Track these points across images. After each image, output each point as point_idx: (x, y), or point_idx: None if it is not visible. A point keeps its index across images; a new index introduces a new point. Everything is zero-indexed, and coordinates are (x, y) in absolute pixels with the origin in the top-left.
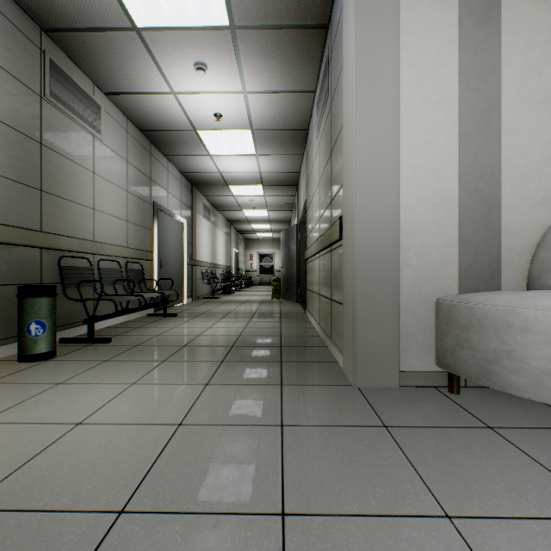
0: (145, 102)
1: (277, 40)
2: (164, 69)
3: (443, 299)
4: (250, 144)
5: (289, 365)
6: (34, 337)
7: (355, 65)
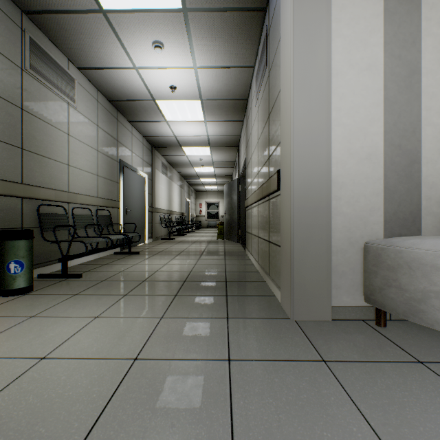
0: (112, 76)
1: (223, 22)
2: (127, 47)
3: (371, 242)
4: (200, 112)
5: (234, 299)
6: (13, 274)
7: (292, 36)
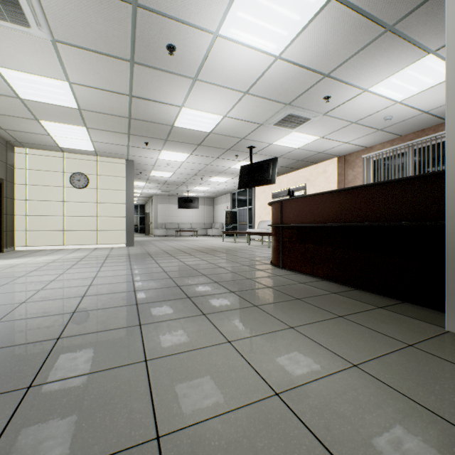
0: None
1: None
2: None
3: None
4: None
5: None
6: None
7: None
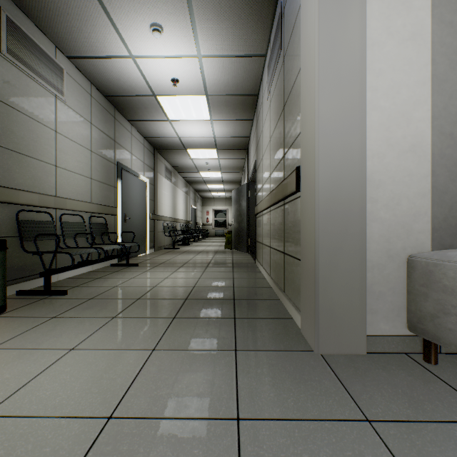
0: (107, 67)
1: None
2: (121, 31)
3: (419, 256)
4: (205, 109)
5: (243, 323)
6: None
7: None
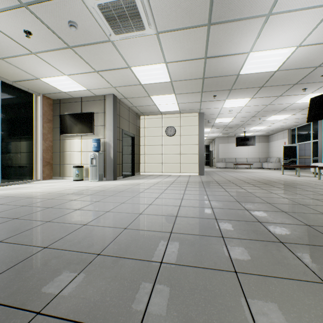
0: None
1: None
2: None
3: None
4: None
5: None
6: None
7: None
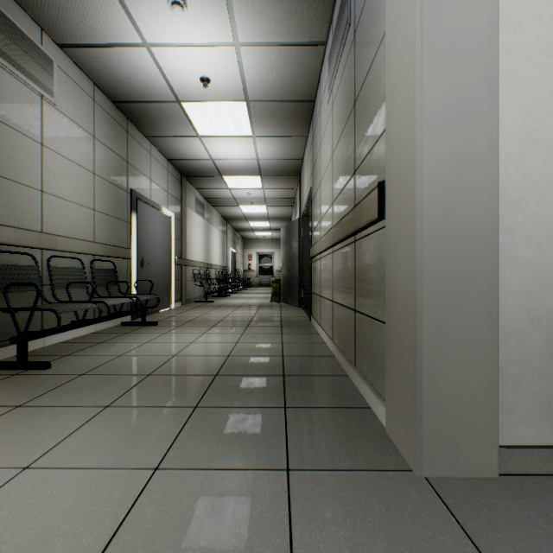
0: (113, 60)
1: None
2: (129, 5)
3: None
4: (246, 121)
5: (298, 416)
6: None
7: None
